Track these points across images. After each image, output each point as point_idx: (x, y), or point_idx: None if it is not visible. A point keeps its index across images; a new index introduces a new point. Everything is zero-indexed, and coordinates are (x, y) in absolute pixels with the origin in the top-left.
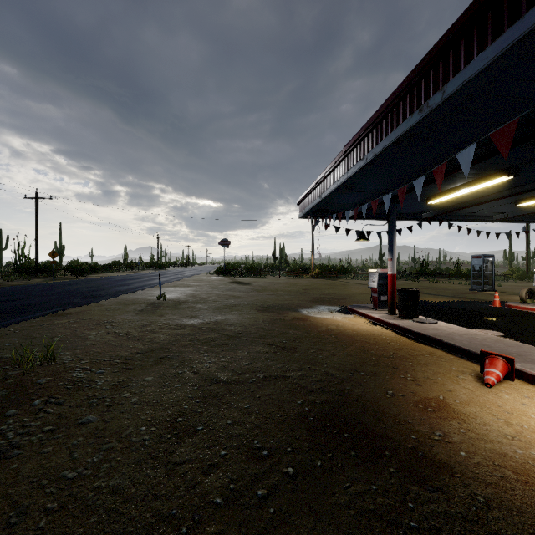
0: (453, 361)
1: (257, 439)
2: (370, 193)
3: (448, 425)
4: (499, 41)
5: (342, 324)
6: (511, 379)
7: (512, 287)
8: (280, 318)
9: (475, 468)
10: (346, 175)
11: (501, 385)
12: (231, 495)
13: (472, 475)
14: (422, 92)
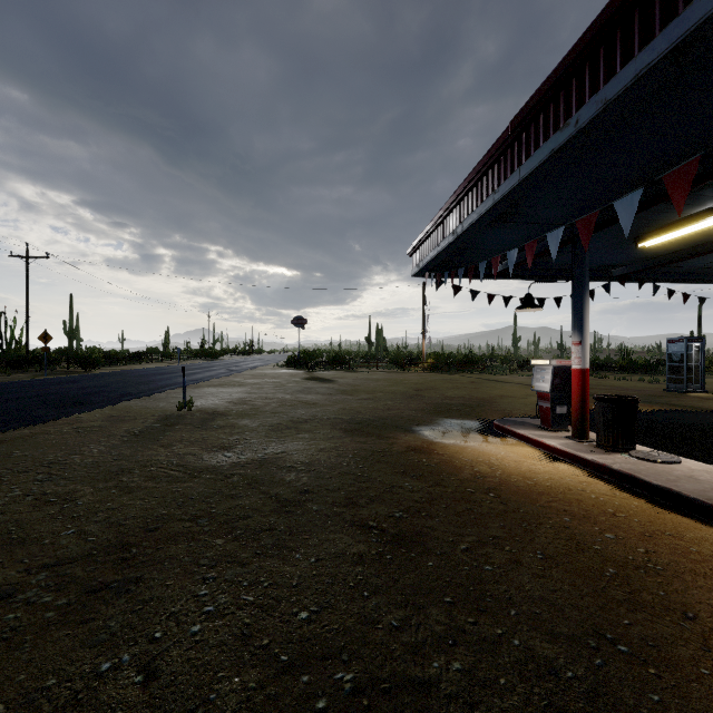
0: None
1: None
2: (542, 226)
3: None
4: None
5: (497, 462)
6: None
7: None
8: (383, 450)
9: None
10: (516, 176)
11: None
12: None
13: None
14: None
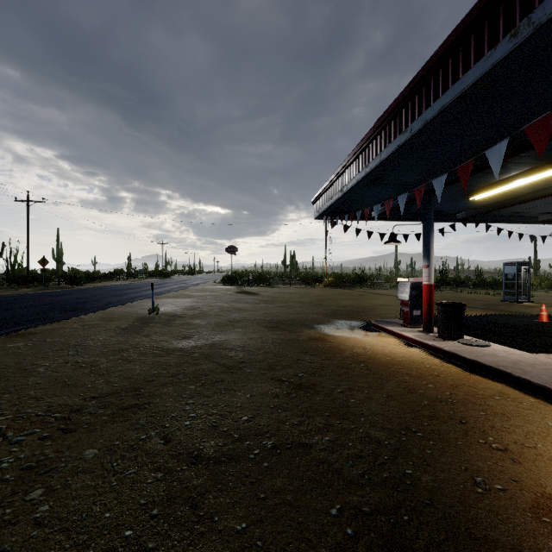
0: (539, 408)
1: None
2: (402, 186)
3: None
4: None
5: (369, 346)
6: None
7: (546, 298)
8: (293, 339)
9: None
10: (378, 158)
11: None
12: None
13: None
14: (516, 6)
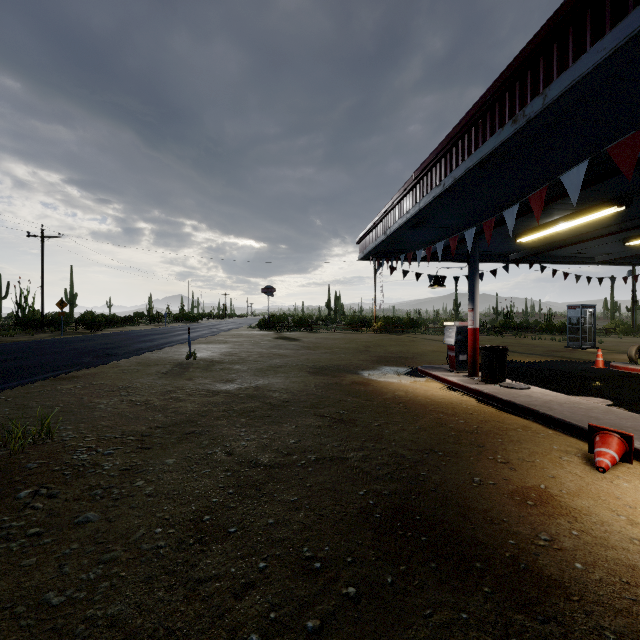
0: (553, 437)
1: (306, 545)
2: (446, 229)
3: (555, 525)
4: (621, 26)
5: (412, 390)
6: (628, 462)
7: (615, 344)
8: (336, 383)
9: (597, 587)
10: (418, 206)
11: (617, 469)
12: (271, 628)
13: (595, 597)
14: (516, 98)
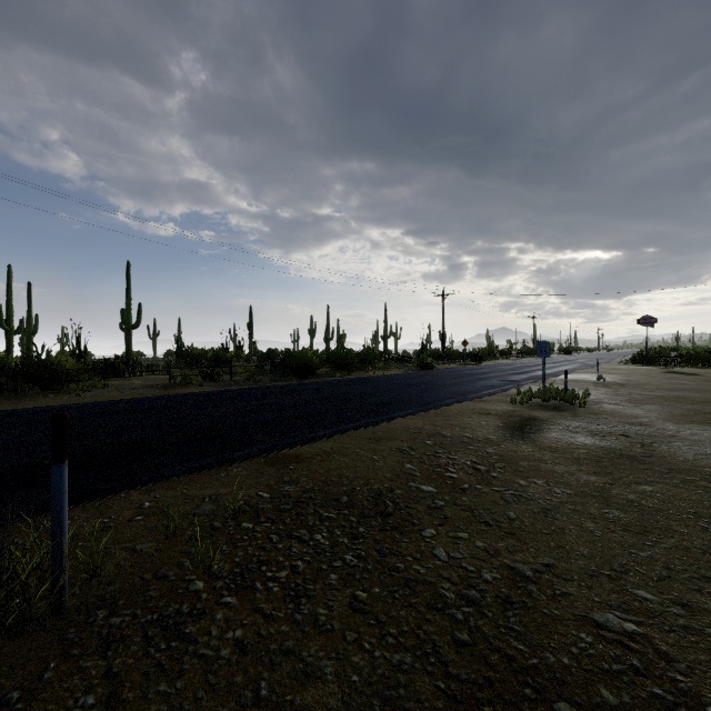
0: None
1: None
2: None
3: None
4: None
5: None
6: None
7: None
8: None
9: None
10: None
11: None
12: None
13: None
14: None
